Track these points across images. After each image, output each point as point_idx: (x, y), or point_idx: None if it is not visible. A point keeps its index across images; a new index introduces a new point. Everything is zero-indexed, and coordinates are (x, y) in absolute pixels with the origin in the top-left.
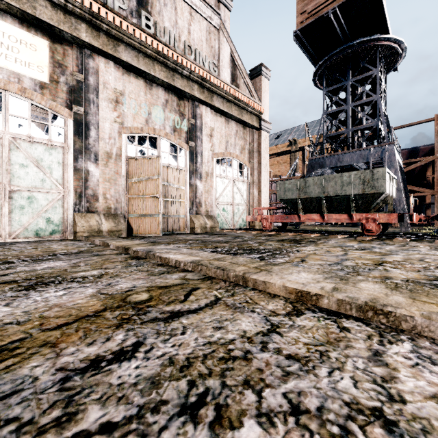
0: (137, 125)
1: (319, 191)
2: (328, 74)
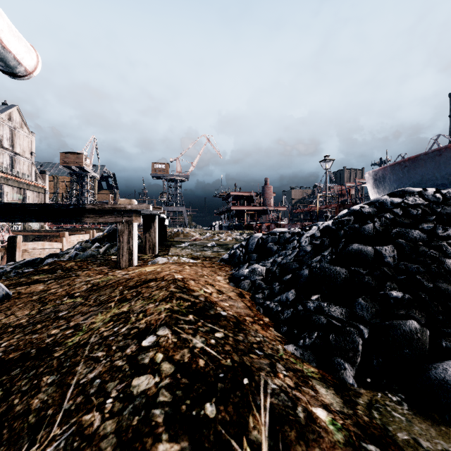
0: (11, 200)
1: None
2: (73, 174)
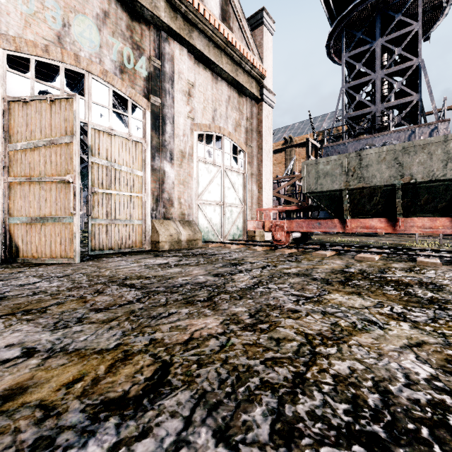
0: (34, 39)
1: (392, 174)
2: (347, 38)
